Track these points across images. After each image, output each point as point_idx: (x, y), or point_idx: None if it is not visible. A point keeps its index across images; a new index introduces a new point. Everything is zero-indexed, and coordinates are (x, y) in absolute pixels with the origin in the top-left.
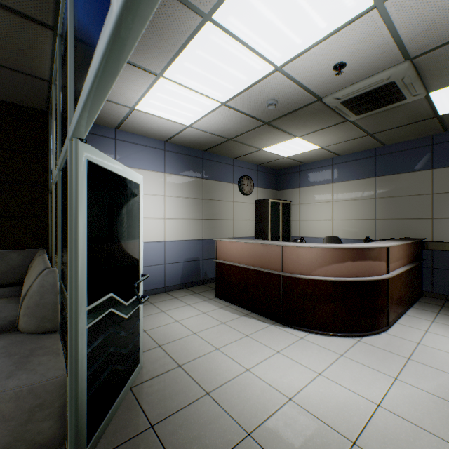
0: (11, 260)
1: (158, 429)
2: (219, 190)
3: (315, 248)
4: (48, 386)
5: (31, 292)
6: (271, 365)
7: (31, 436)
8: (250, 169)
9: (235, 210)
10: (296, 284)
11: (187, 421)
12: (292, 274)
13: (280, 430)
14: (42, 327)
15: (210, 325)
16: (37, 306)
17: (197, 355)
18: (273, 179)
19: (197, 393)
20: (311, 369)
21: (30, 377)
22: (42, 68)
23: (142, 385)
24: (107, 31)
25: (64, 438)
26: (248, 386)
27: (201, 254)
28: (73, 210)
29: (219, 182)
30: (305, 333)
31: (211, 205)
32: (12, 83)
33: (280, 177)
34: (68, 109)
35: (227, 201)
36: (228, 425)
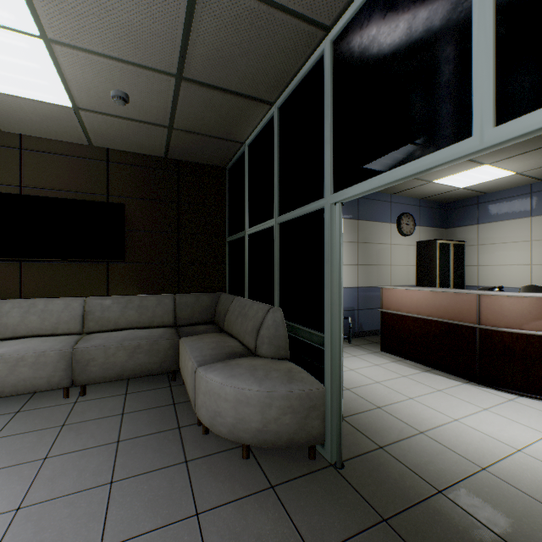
0: (203, 302)
1: (388, 450)
2: (375, 232)
3: (527, 298)
4: (317, 394)
5: (265, 325)
6: (481, 419)
7: (308, 428)
8: (410, 205)
9: (393, 254)
10: (499, 339)
11: (413, 449)
12: (494, 327)
13: (518, 471)
14: (278, 354)
15: (390, 377)
16: (274, 337)
17: (391, 401)
18: (438, 215)
19: (410, 431)
20: (534, 429)
21: (304, 385)
22: (244, 134)
23: (351, 417)
24: (462, 151)
25: (325, 437)
26: (463, 433)
27: (356, 303)
28: (337, 258)
29: (375, 223)
30: (513, 396)
31: (366, 249)
32: (212, 149)
33: (448, 212)
34: (326, 179)
35: (384, 244)
36: (457, 458)
